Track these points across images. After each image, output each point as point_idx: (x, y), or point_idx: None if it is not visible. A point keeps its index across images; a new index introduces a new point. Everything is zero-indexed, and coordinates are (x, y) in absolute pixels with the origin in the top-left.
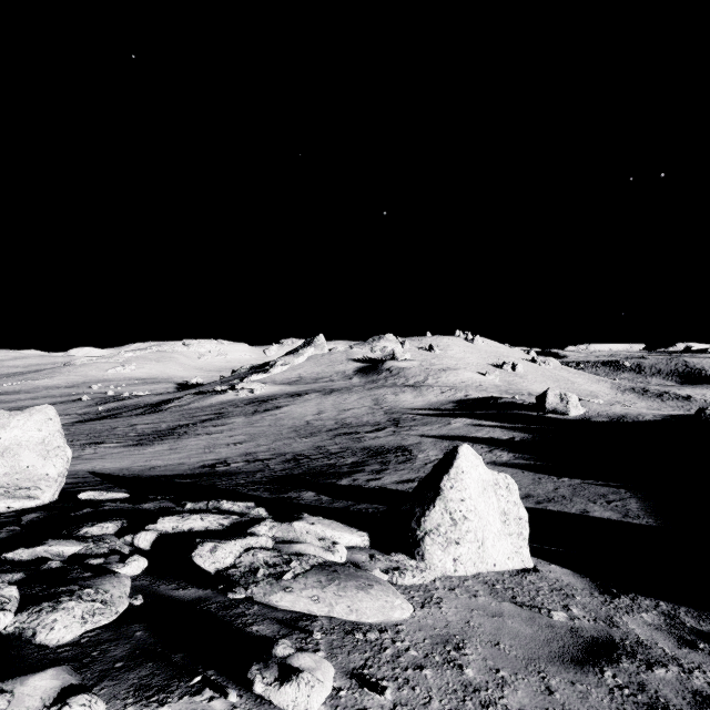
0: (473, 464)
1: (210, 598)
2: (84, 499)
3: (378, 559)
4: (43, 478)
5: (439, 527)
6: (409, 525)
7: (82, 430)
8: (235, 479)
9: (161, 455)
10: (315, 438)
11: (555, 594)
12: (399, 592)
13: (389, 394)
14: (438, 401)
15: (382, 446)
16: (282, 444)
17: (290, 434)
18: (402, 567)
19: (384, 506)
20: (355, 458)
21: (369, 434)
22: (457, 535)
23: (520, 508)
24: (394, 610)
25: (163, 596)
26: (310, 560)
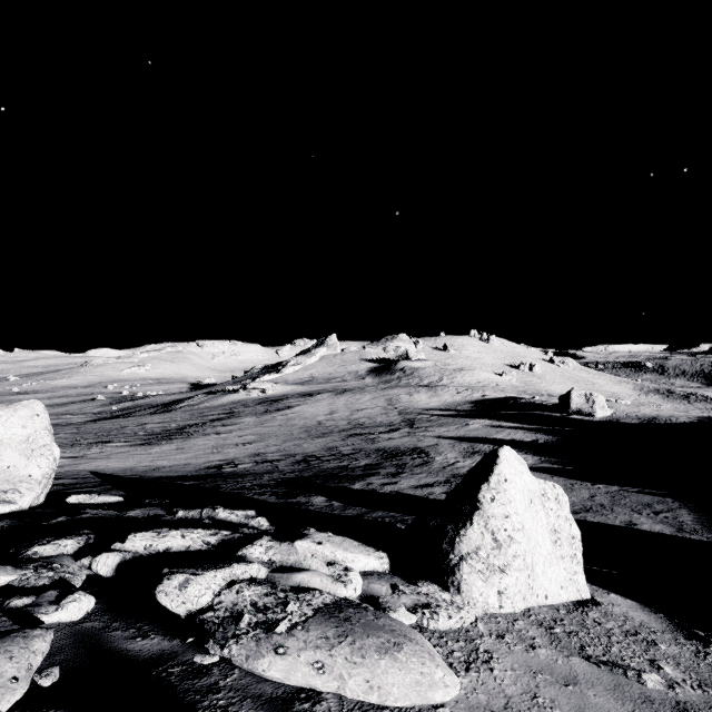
0: (517, 470)
1: (175, 655)
2: (74, 503)
3: (403, 592)
4: (25, 480)
5: (479, 550)
6: (440, 546)
7: (92, 429)
8: (241, 482)
9: (167, 455)
10: (327, 439)
11: (631, 640)
12: (433, 644)
13: (403, 394)
14: (454, 401)
15: (397, 448)
16: (292, 444)
17: (301, 434)
18: (433, 603)
19: (402, 514)
20: (369, 460)
21: (383, 435)
22: (502, 561)
23: (573, 524)
24: (434, 689)
25: (111, 651)
26: (313, 600)
